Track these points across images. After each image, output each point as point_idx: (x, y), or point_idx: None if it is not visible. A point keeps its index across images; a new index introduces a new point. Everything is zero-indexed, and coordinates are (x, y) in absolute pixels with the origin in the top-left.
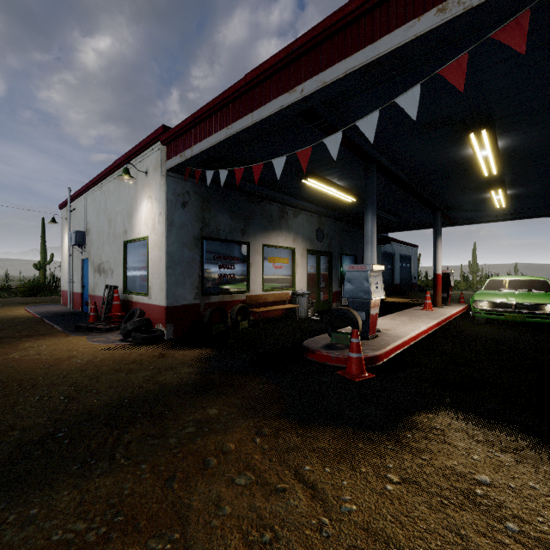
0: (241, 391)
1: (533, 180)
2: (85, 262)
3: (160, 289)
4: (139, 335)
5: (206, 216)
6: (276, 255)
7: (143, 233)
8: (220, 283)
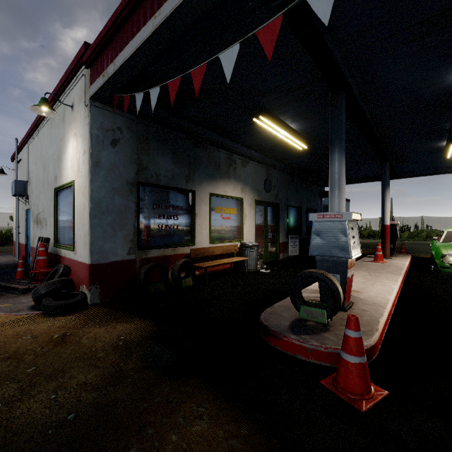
0: (157, 451)
1: None
2: (28, 213)
3: (84, 243)
4: (49, 303)
5: (143, 159)
6: (223, 205)
7: (69, 177)
8: (160, 235)
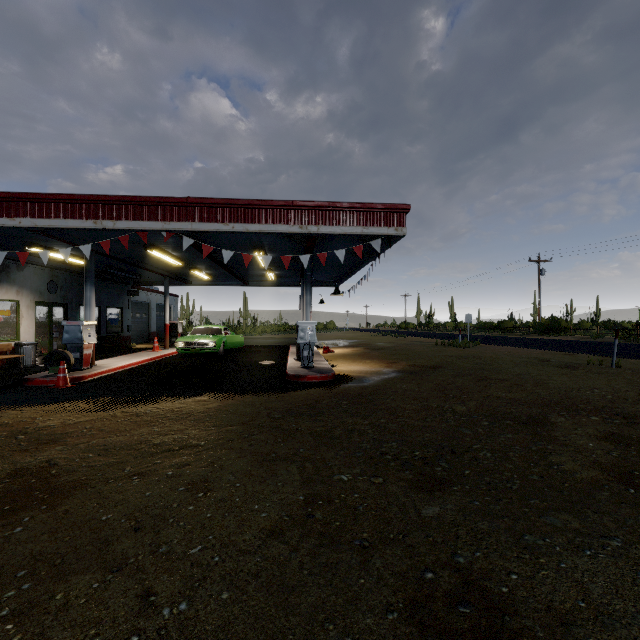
0: None
1: (213, 268)
2: None
3: None
4: None
5: None
6: None
7: None
8: None
